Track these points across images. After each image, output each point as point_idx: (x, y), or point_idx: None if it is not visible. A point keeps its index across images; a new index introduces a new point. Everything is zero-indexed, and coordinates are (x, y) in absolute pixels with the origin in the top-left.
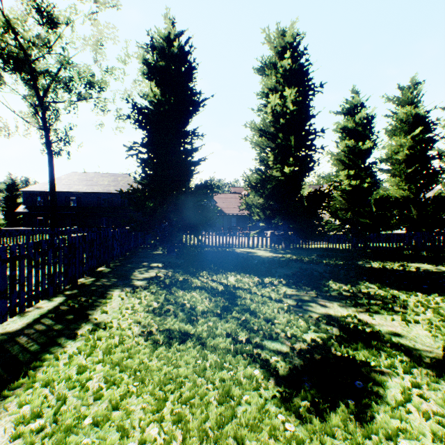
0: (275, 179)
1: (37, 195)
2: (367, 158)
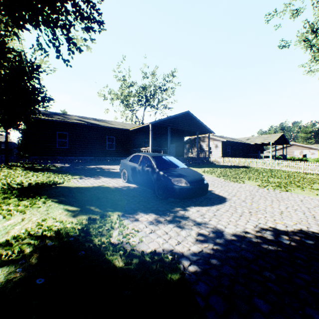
0: None
1: None
2: None
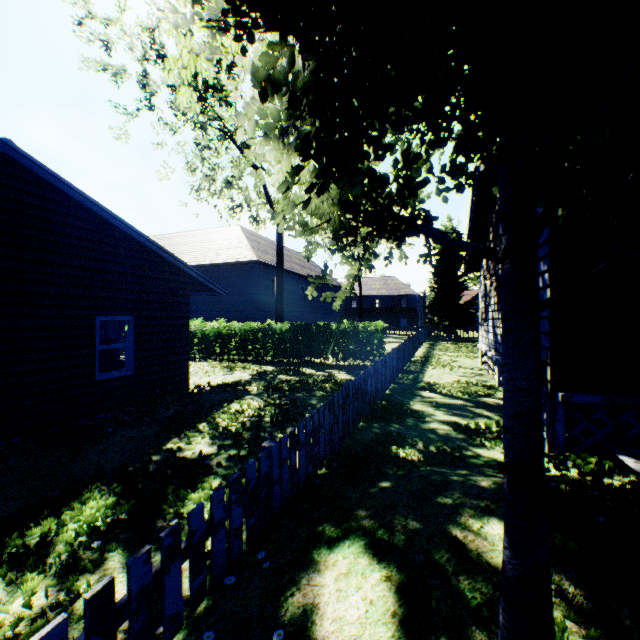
0: None
1: None
2: None
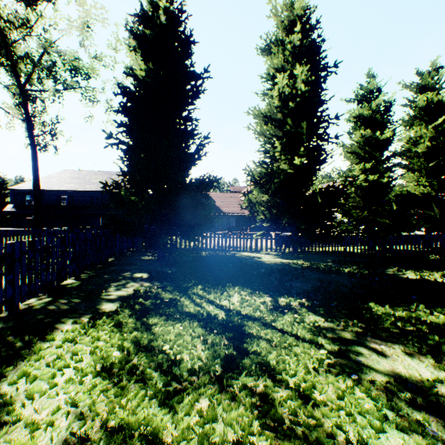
0: (283, 172)
1: (26, 194)
2: (385, 150)
